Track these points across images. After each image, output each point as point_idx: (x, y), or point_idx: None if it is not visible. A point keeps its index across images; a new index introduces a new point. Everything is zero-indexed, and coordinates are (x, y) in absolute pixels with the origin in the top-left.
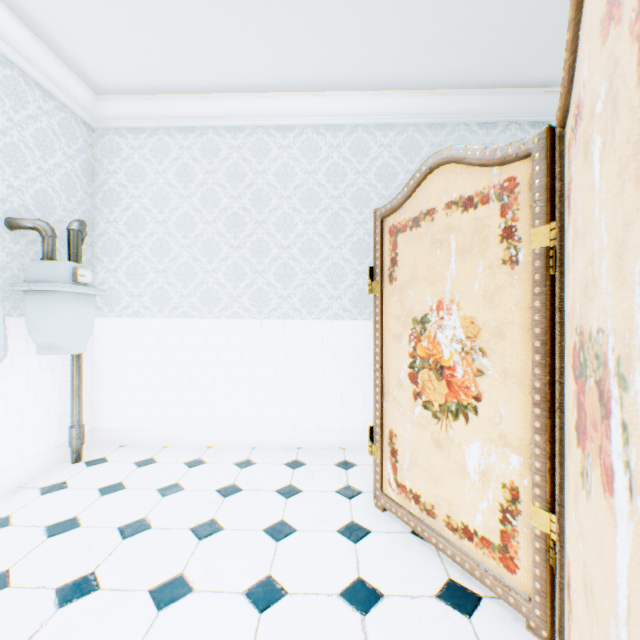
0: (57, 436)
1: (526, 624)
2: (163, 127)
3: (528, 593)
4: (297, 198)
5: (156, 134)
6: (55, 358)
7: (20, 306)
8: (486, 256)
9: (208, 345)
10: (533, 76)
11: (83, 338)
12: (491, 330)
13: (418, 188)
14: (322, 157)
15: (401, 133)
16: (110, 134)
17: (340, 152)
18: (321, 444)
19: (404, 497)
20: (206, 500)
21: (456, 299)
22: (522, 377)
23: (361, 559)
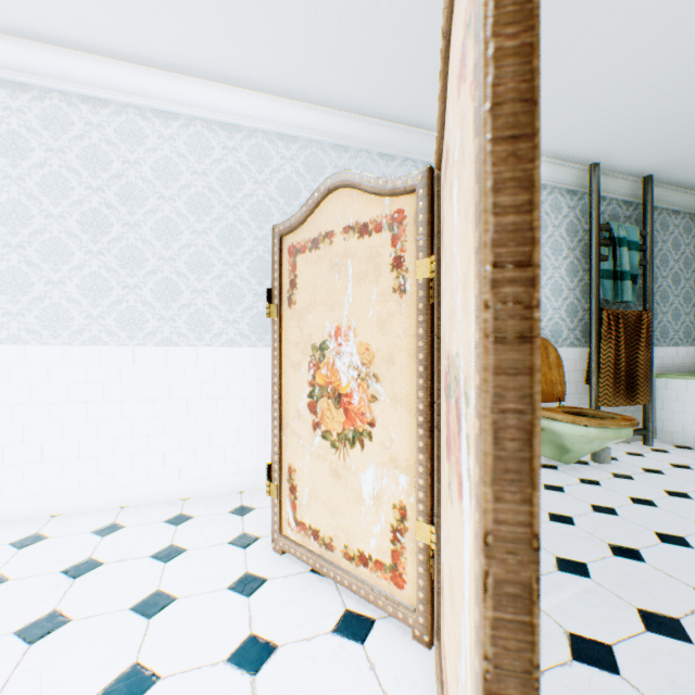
0: None
1: (412, 634)
2: None
3: (414, 604)
4: (183, 201)
5: None
6: None
7: None
8: (380, 284)
9: (52, 380)
10: (425, 119)
11: None
12: (384, 356)
13: (318, 208)
14: (215, 158)
15: (305, 148)
16: None
17: (237, 156)
18: (214, 491)
19: (304, 535)
20: (45, 588)
21: (353, 325)
22: (409, 400)
23: (255, 613)
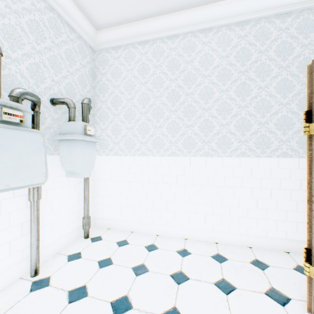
0: (76, 222)
1: None
2: (130, 43)
3: None
4: (214, 75)
5: (127, 48)
6: (75, 178)
7: (58, 149)
8: None
9: (156, 172)
10: None
11: (89, 168)
12: None
13: None
14: (232, 45)
15: (297, 17)
16: (103, 52)
17: (246, 39)
18: (232, 242)
19: None
20: (165, 285)
21: None
22: None
23: None
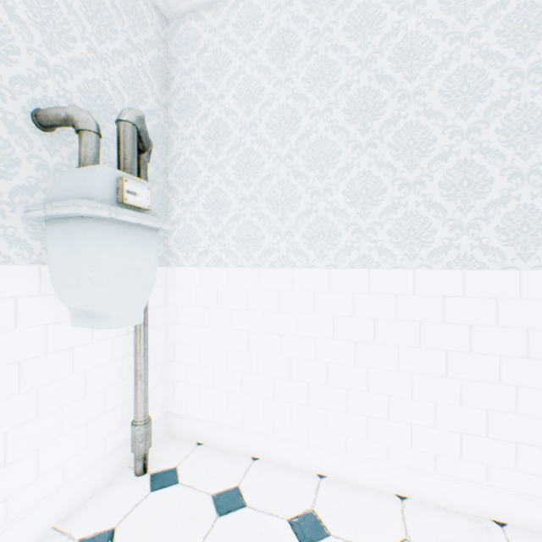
0: (117, 433)
1: None
2: None
3: None
4: (491, 32)
5: (241, 0)
6: None
7: None
8: None
9: (317, 310)
10: None
11: (135, 300)
12: None
13: None
14: None
15: None
16: (185, 21)
17: None
18: None
19: None
20: None
21: None
22: None
23: None
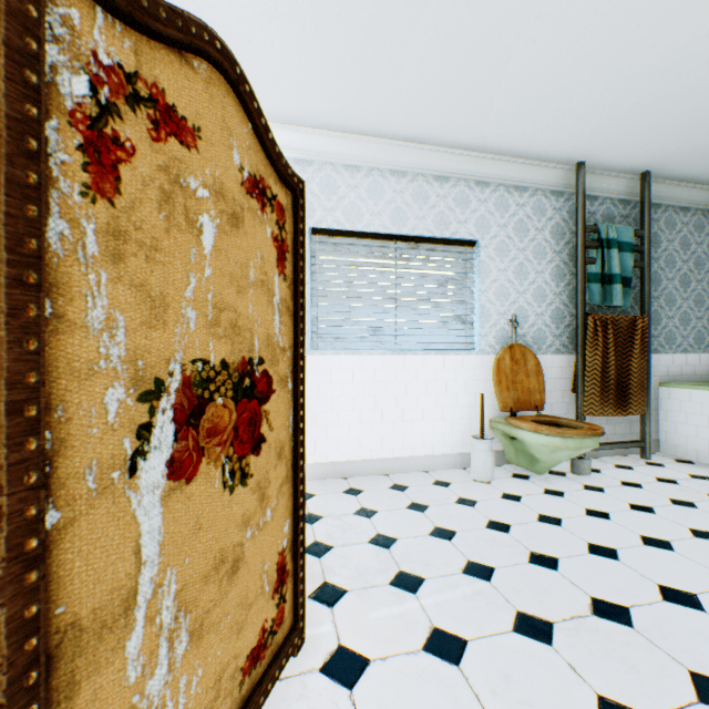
0: None
1: None
2: None
3: None
4: None
5: None
6: None
7: None
8: None
9: None
10: (387, 129)
11: None
12: None
13: None
14: None
15: None
16: None
17: None
18: None
19: None
20: None
21: None
22: None
23: None
